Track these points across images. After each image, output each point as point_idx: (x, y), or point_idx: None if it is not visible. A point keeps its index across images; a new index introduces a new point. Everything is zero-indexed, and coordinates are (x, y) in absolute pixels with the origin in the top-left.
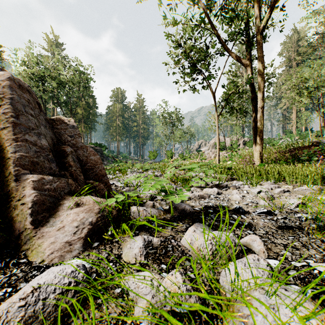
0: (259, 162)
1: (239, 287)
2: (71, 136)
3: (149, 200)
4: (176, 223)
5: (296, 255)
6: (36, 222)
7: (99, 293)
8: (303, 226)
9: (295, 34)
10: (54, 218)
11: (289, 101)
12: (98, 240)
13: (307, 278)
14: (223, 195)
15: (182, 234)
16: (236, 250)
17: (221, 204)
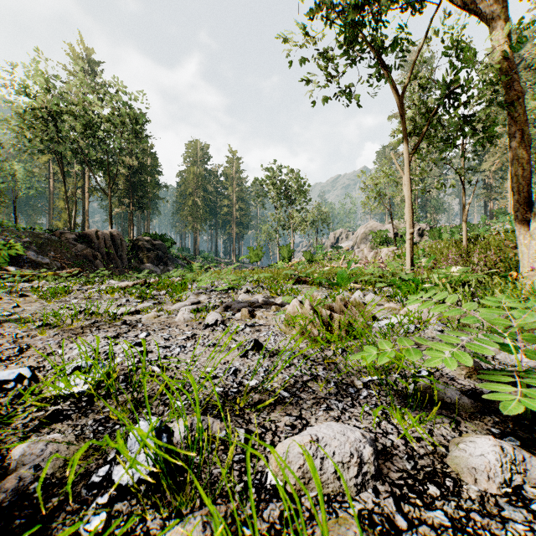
0: None
1: None
2: None
3: None
4: None
5: None
6: None
7: None
8: None
9: (513, 36)
10: None
11: (500, 158)
12: None
13: None
14: None
15: None
16: None
17: None
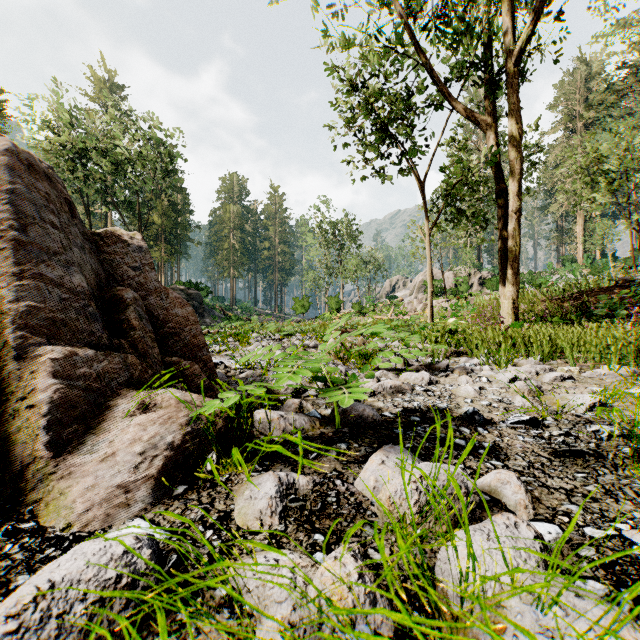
0: (512, 319)
1: (480, 594)
2: (136, 268)
3: (292, 396)
4: (346, 445)
5: (592, 512)
6: (57, 443)
7: (178, 603)
8: (605, 452)
9: (582, 67)
10: (96, 435)
11: (569, 200)
12: (186, 480)
13: (620, 565)
14: (440, 387)
15: (358, 468)
16: (469, 503)
17: (437, 404)
